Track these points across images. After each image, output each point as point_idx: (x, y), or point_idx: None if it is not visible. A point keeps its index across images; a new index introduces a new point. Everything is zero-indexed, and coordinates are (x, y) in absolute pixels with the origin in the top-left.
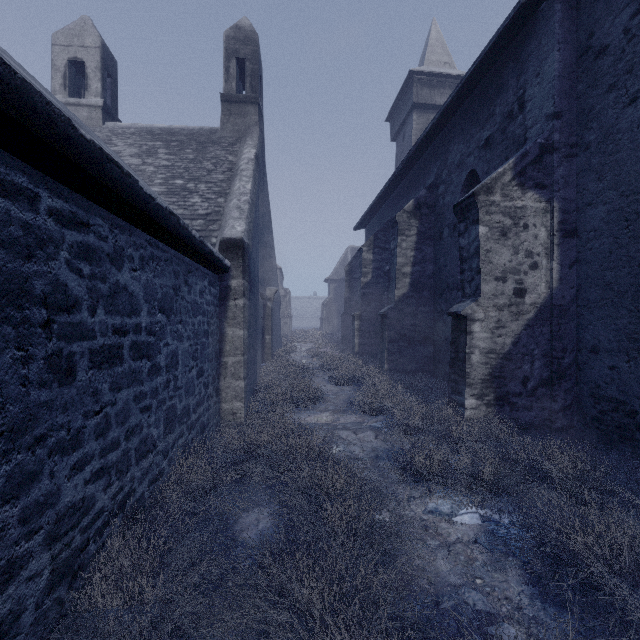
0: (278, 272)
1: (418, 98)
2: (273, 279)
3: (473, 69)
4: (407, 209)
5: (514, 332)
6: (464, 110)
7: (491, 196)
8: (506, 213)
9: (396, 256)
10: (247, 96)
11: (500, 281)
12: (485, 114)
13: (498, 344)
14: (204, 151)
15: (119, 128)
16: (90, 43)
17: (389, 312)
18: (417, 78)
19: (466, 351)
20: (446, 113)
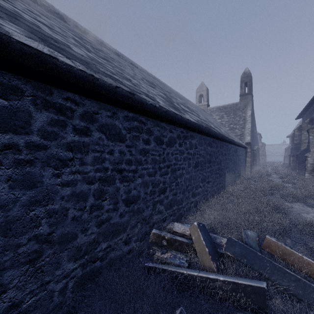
0: (258, 135)
1: None
2: (256, 143)
3: None
4: (306, 122)
5: None
6: None
7: (313, 129)
8: None
9: (301, 137)
10: (247, 93)
11: None
12: None
13: None
14: (235, 113)
15: (211, 109)
16: (204, 89)
17: (298, 154)
18: None
19: (305, 163)
20: None
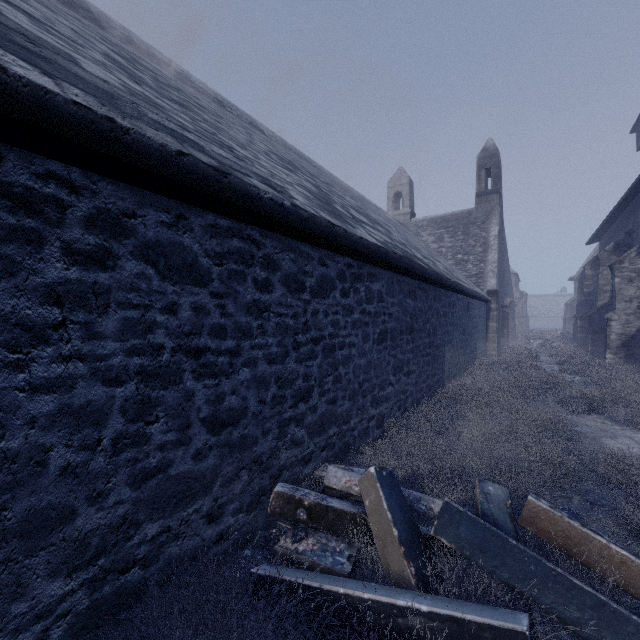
0: (513, 277)
1: None
2: (509, 292)
3: (635, 183)
4: (607, 249)
5: (637, 326)
6: None
7: (622, 264)
8: (632, 271)
9: (598, 280)
10: (491, 190)
11: (628, 302)
12: None
13: (627, 331)
14: (467, 232)
15: (418, 222)
16: (404, 182)
17: (592, 315)
18: None
19: (607, 334)
20: (630, 194)
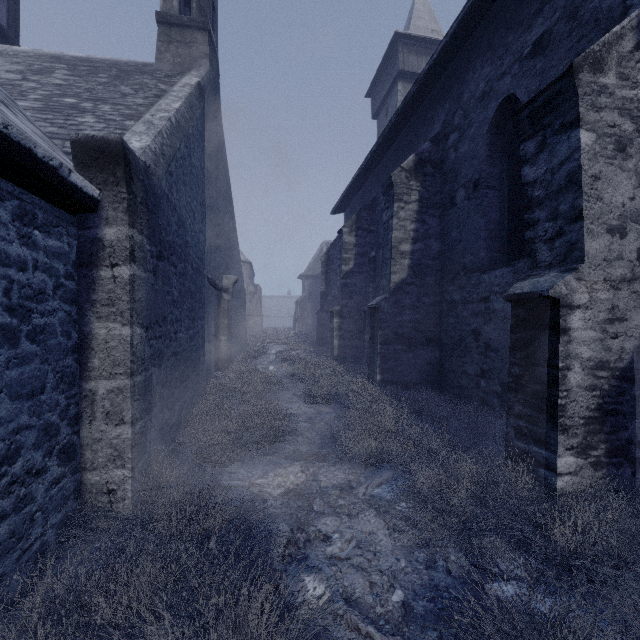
0: (247, 266)
1: (404, 65)
2: (234, 267)
3: None
4: (406, 166)
5: (638, 329)
6: (492, 16)
7: (601, 75)
8: (625, 110)
9: (391, 229)
10: (193, 19)
11: (616, 234)
12: (534, 5)
13: (612, 351)
14: (126, 77)
15: (12, 51)
16: None
17: (382, 304)
18: (403, 42)
19: (559, 365)
20: (465, 24)
